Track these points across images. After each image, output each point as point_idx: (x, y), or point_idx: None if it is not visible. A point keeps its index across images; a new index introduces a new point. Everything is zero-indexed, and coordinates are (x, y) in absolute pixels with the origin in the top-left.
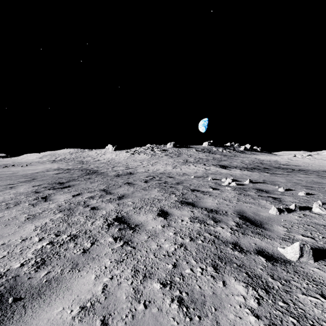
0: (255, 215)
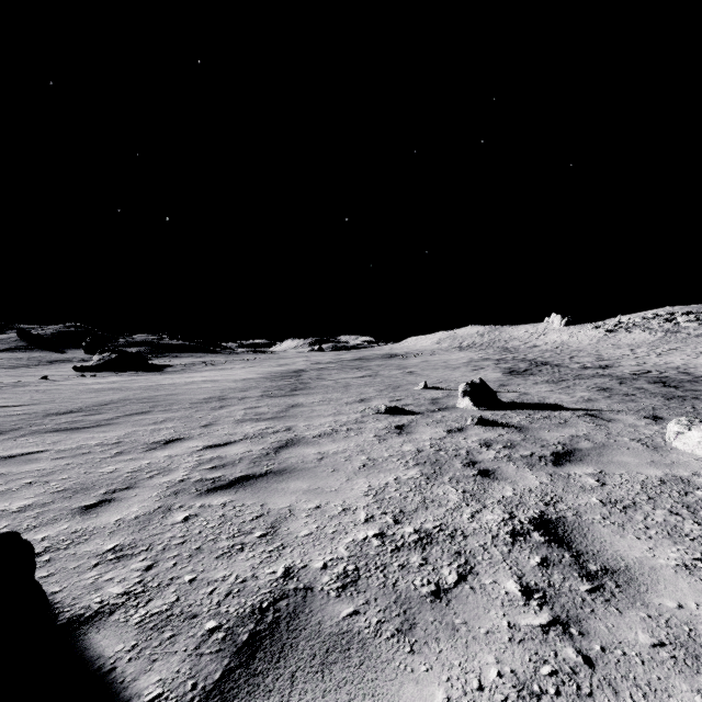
0: None
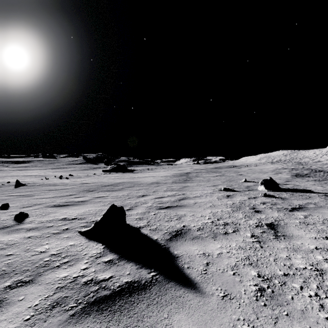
0: None
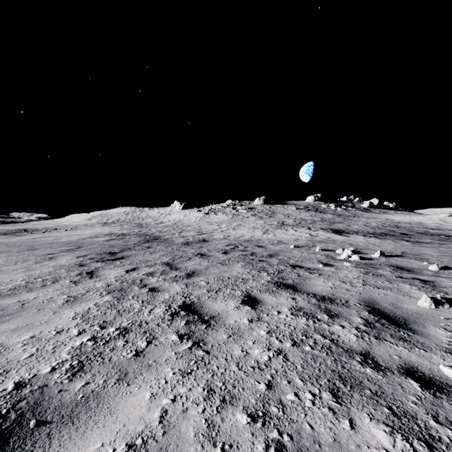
0: (394, 308)
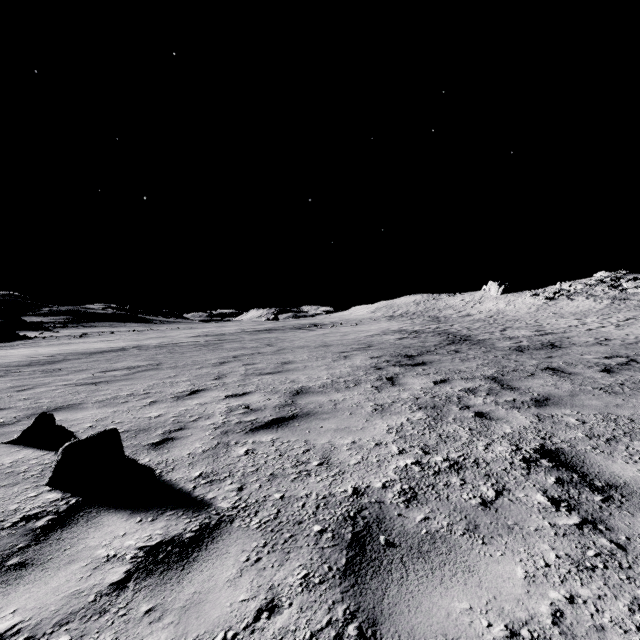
0: None
